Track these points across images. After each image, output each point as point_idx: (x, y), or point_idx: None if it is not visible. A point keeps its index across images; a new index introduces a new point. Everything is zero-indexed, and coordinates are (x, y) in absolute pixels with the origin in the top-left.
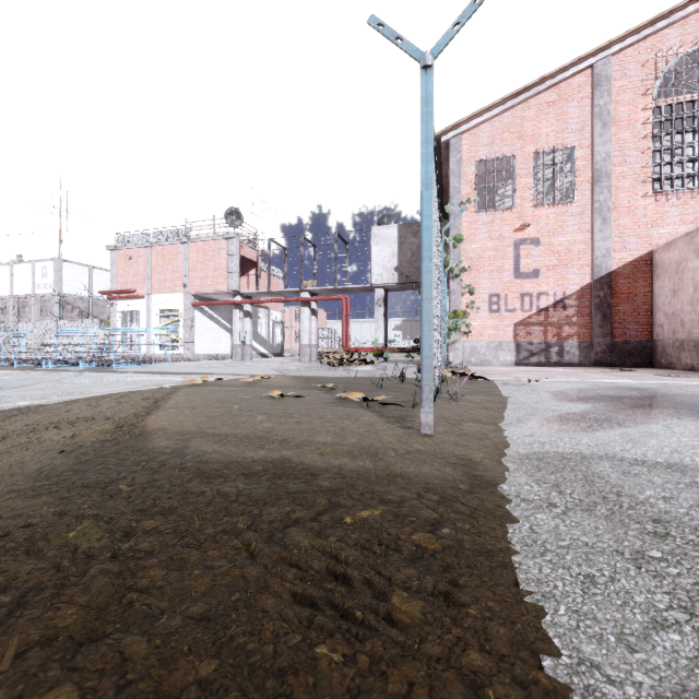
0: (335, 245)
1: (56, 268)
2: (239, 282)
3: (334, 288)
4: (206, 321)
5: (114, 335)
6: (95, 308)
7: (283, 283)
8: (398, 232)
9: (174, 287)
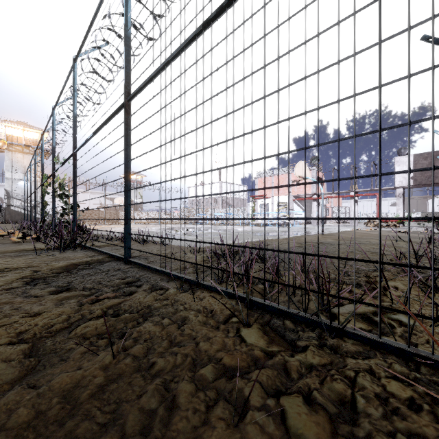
0: (371, 168)
1: (220, 185)
2: (316, 189)
3: (370, 189)
4: (297, 207)
5: (257, 214)
6: (231, 201)
7: (325, 184)
8: (412, 158)
9: (284, 193)
